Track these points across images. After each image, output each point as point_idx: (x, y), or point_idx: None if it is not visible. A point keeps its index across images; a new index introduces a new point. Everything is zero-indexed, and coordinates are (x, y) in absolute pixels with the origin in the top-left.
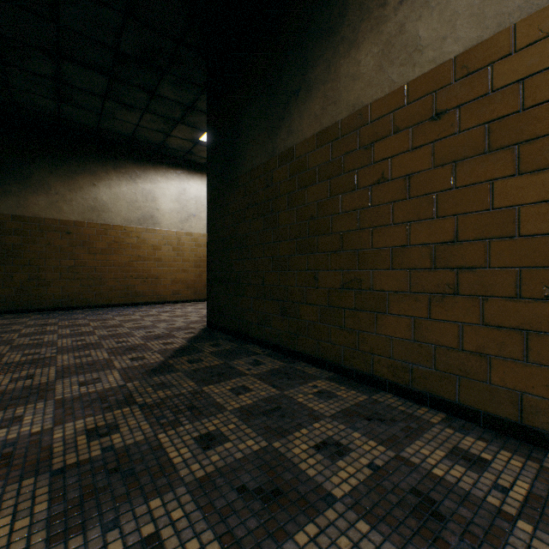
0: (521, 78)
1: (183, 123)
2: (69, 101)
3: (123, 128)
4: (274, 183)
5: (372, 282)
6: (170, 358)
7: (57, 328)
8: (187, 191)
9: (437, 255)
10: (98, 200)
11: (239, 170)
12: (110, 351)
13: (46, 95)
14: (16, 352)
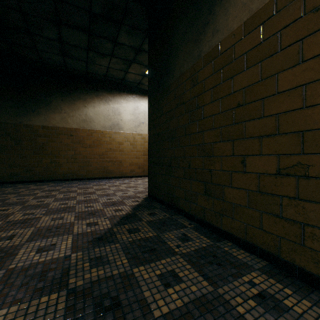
0: None
1: (134, 62)
2: (68, 55)
3: (100, 70)
4: (199, 81)
5: None
6: (115, 226)
7: (58, 193)
8: (139, 108)
9: None
10: (87, 115)
11: (170, 79)
12: (77, 214)
13: (56, 53)
14: (22, 211)
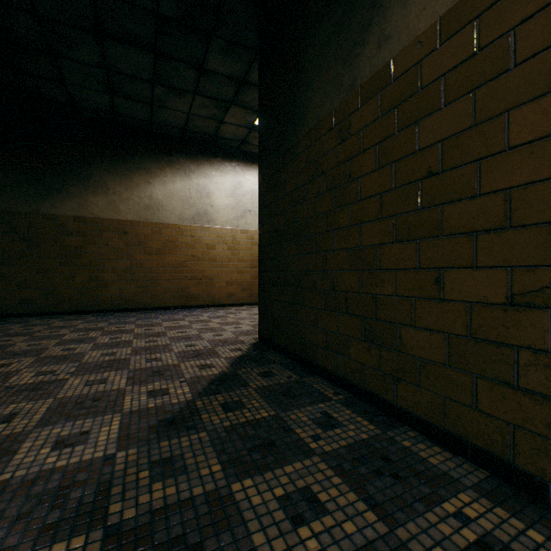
0: None
1: (235, 104)
2: (120, 93)
3: (176, 119)
4: (352, 133)
5: None
6: (199, 397)
7: (100, 334)
8: (242, 185)
9: None
10: (153, 198)
11: (299, 131)
12: (132, 374)
13: (99, 89)
14: (34, 368)
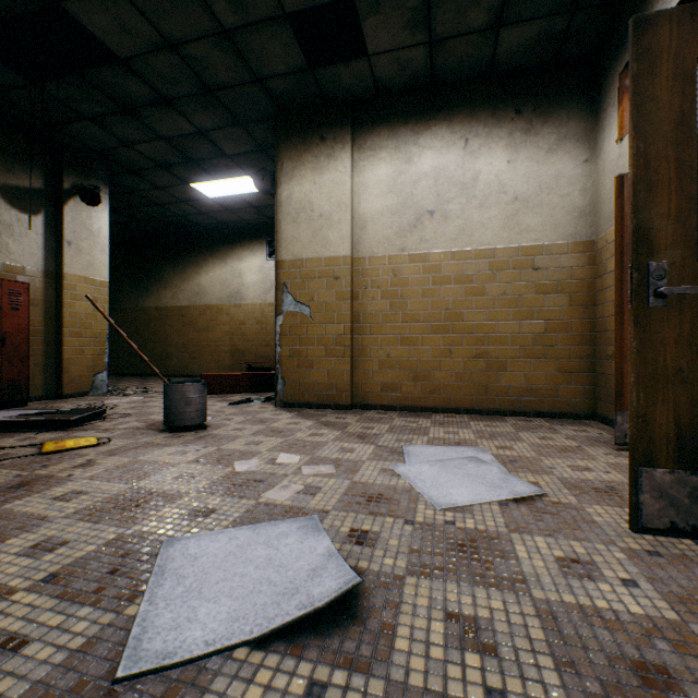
0: (194, 315)
1: None
2: None
3: None
4: (138, 317)
5: (171, 351)
6: None
7: None
8: None
9: (183, 345)
10: None
11: (119, 306)
12: None
13: None
14: None
